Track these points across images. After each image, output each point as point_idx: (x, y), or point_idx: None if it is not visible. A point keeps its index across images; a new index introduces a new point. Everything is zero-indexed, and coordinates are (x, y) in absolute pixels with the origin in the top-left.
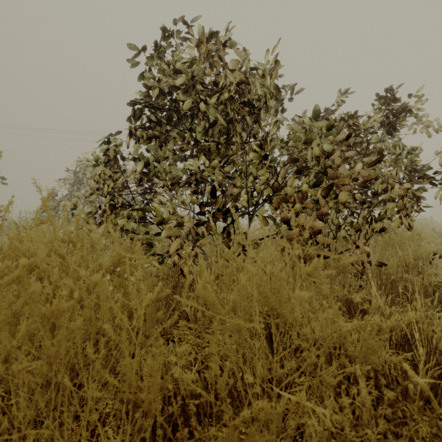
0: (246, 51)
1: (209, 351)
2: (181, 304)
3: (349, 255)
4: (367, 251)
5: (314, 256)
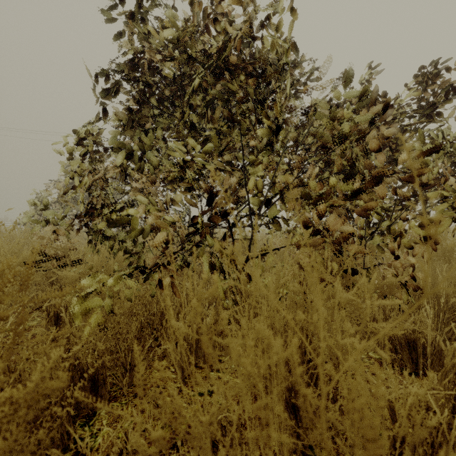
0: (252, 2)
1: (186, 449)
2: (167, 334)
3: (385, 268)
4: (413, 264)
5: (347, 271)
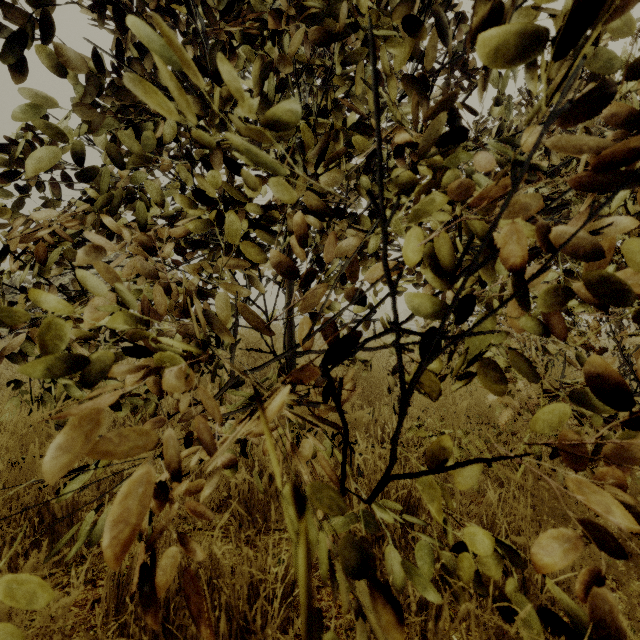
0: None
1: None
2: None
3: None
4: None
5: None
